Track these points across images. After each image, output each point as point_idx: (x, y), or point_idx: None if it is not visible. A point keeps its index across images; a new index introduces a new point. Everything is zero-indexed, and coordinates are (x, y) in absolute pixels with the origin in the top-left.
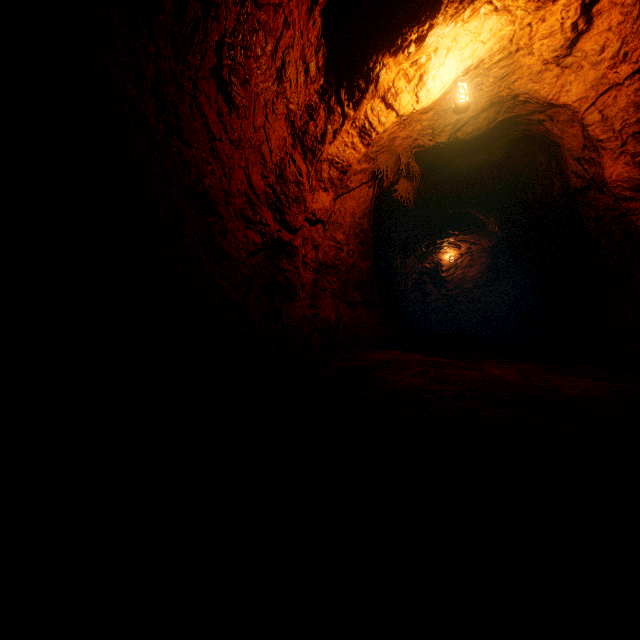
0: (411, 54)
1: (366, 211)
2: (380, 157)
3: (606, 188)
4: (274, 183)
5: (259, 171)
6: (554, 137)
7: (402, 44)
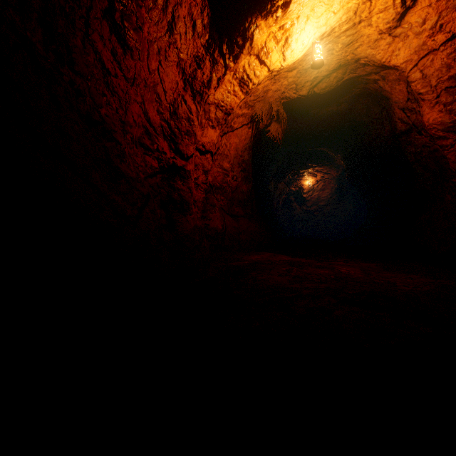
0: (278, 18)
1: (246, 146)
2: (257, 105)
3: (424, 130)
4: (169, 118)
5: (155, 107)
6: (385, 93)
7: (271, 9)
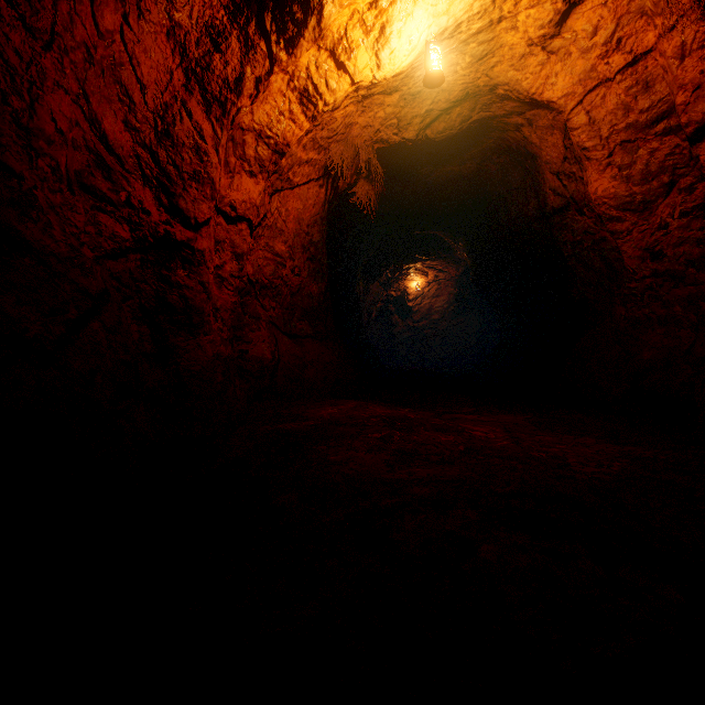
0: None
1: (317, 218)
2: (333, 147)
3: (587, 208)
4: (154, 143)
5: (119, 114)
6: (532, 147)
7: None
